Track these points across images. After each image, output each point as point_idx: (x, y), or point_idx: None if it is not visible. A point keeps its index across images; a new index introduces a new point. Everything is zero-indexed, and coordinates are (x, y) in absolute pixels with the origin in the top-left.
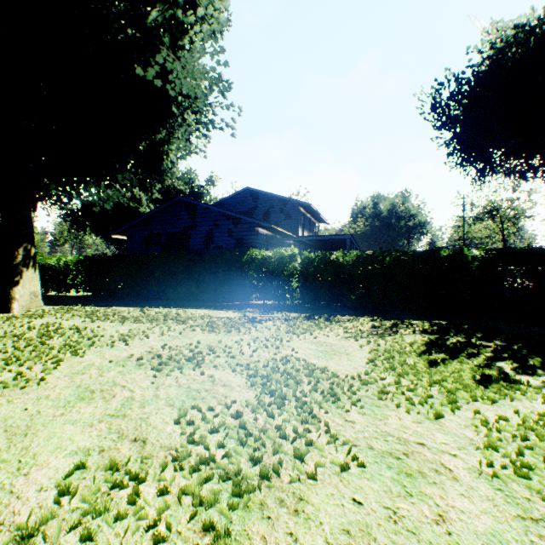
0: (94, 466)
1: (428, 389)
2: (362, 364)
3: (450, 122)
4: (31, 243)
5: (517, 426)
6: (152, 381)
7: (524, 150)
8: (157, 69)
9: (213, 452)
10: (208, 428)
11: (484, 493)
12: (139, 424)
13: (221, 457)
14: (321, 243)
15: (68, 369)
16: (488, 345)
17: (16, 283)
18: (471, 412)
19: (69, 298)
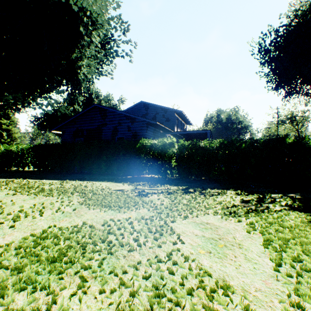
0: None
1: None
2: (268, 269)
3: (270, 60)
4: None
5: None
6: None
7: None
8: None
9: None
10: None
11: None
12: None
13: None
14: (189, 137)
15: None
16: None
17: None
18: None
19: (22, 172)
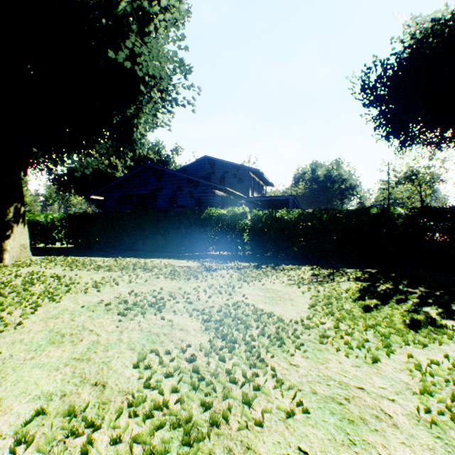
0: (53, 412)
1: (364, 333)
2: (304, 309)
3: (377, 100)
4: (21, 203)
5: (448, 370)
6: (117, 326)
7: (440, 124)
8: (127, 52)
9: (166, 398)
10: (163, 373)
11: (425, 442)
12: (101, 368)
13: (174, 403)
14: (268, 203)
15: (44, 313)
16: (414, 291)
17: (8, 236)
18: (404, 356)
19: (54, 249)
